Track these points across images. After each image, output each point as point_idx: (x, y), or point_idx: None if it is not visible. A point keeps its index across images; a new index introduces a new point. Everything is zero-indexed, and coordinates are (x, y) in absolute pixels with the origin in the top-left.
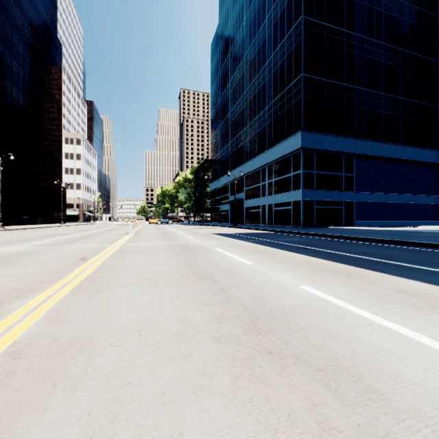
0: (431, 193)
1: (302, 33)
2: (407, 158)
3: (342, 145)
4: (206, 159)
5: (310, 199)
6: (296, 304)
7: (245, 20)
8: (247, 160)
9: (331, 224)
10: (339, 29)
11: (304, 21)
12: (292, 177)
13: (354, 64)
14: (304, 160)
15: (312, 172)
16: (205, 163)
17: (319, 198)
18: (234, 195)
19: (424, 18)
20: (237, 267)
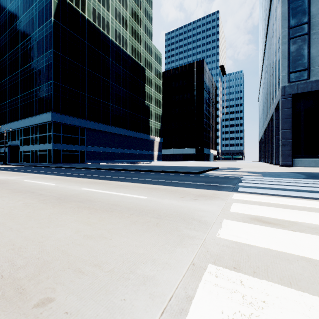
0: (124, 148)
1: (53, 59)
2: (113, 132)
3: (78, 122)
4: None
5: (58, 149)
6: None
7: (20, 19)
8: (21, 118)
9: (72, 162)
10: (76, 63)
11: (54, 53)
12: (48, 135)
13: (86, 83)
14: (54, 128)
15: (59, 134)
16: None
17: (64, 148)
18: (11, 141)
19: (122, 71)
20: None
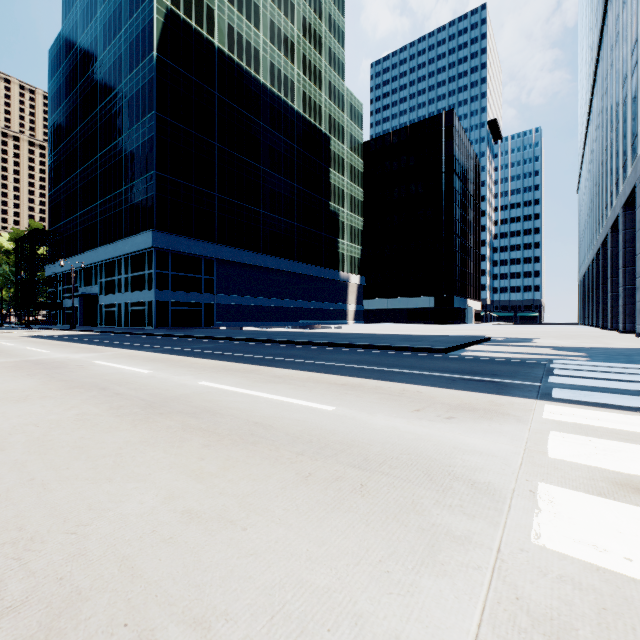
0: (289, 298)
1: (155, 130)
2: (267, 265)
3: (201, 249)
4: (37, 229)
5: (165, 300)
6: (11, 349)
7: (99, 61)
8: (101, 245)
9: (190, 325)
10: (198, 134)
11: (158, 118)
12: (147, 275)
13: (215, 172)
14: (158, 260)
15: (167, 273)
16: (36, 234)
17: (175, 299)
18: (85, 288)
19: (284, 144)
20: (3, 346)
